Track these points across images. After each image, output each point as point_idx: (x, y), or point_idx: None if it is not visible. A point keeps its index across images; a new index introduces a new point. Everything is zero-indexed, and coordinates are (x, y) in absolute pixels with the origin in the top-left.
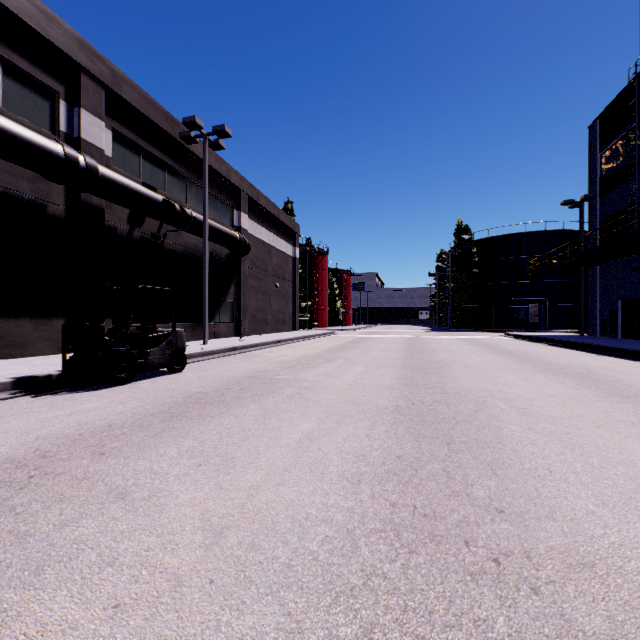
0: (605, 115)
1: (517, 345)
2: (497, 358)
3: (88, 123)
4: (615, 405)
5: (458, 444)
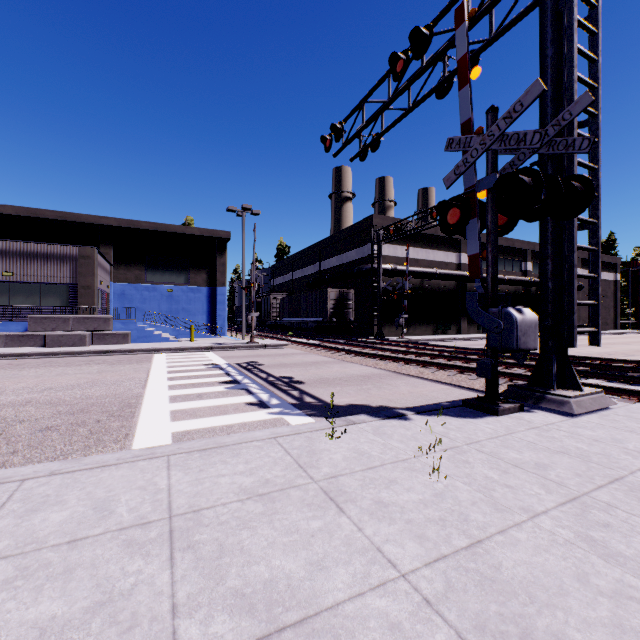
0: None
1: None
2: None
3: (527, 265)
4: None
5: (637, 342)
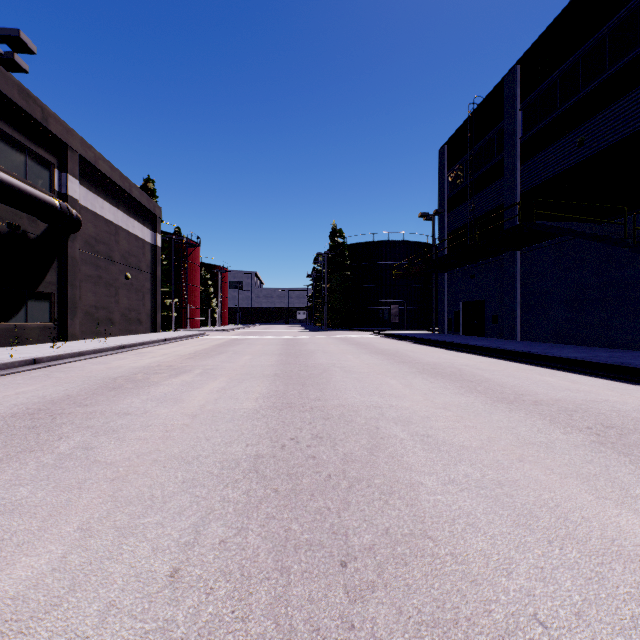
0: (451, 142)
1: (387, 344)
2: (374, 359)
3: None
4: (510, 416)
5: (361, 560)
